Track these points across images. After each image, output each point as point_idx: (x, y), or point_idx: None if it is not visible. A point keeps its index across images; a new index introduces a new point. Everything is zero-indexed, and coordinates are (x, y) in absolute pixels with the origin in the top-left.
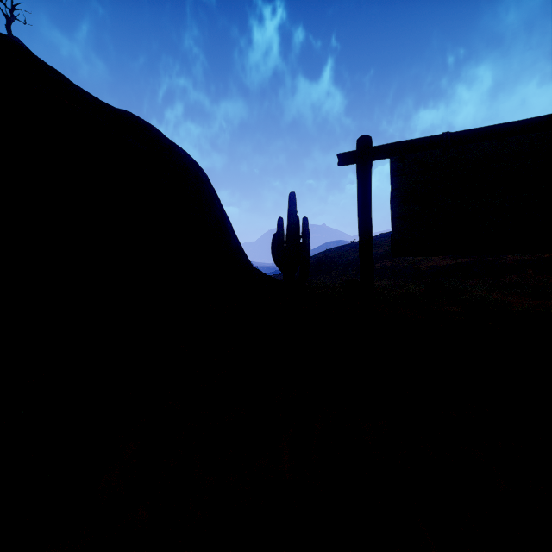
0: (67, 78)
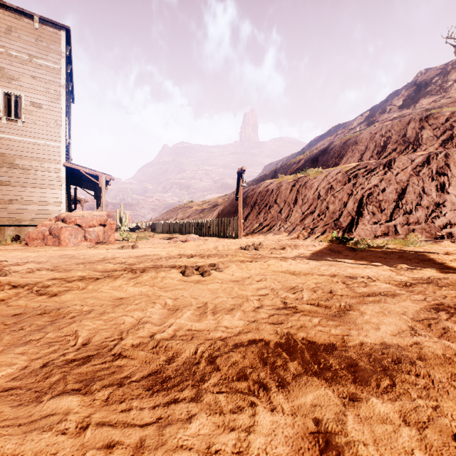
0: (448, 116)
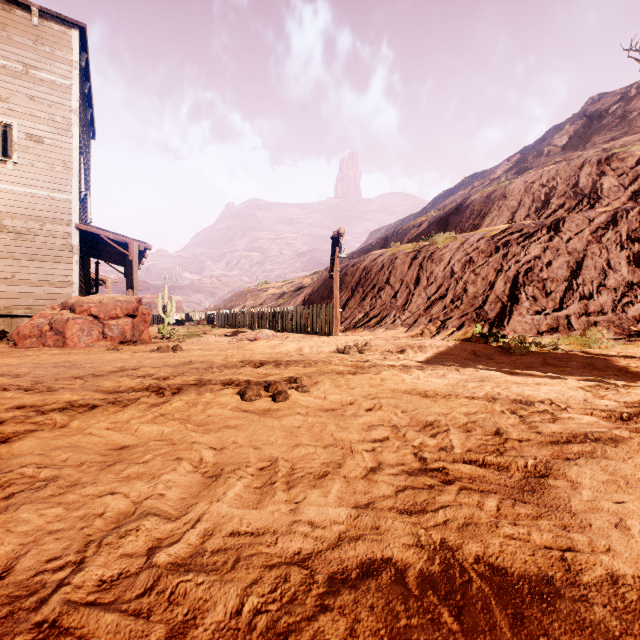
0: (639, 156)
